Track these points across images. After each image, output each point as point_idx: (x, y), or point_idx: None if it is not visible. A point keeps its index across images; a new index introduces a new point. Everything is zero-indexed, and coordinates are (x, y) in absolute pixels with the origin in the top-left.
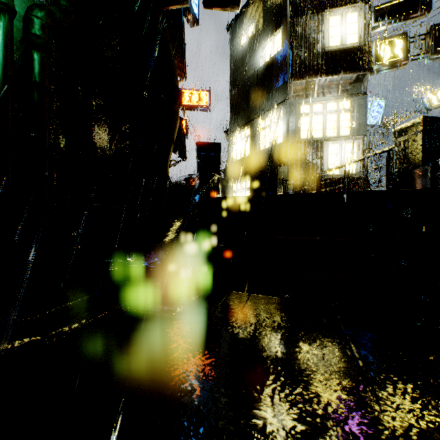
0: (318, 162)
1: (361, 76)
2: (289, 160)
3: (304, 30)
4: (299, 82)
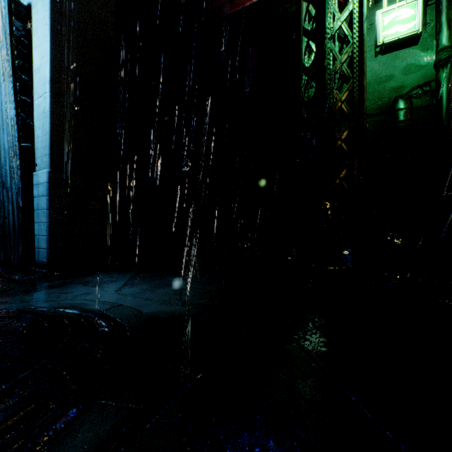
0: None
1: None
2: None
3: None
4: None
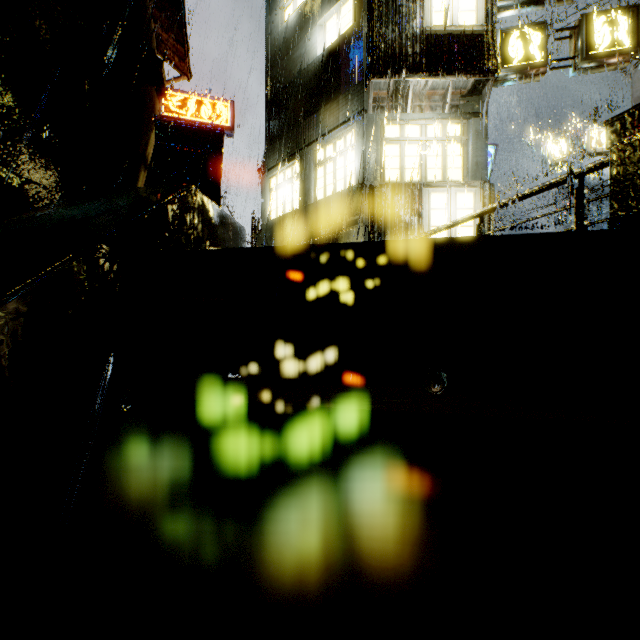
0: (415, 222)
1: (480, 84)
2: (367, 217)
3: None
4: (383, 81)
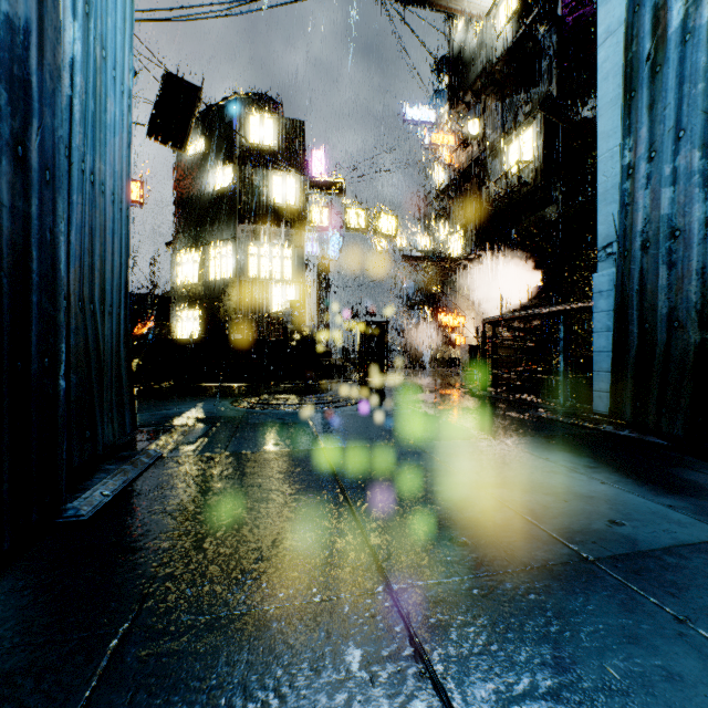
0: (264, 302)
1: (299, 232)
2: (239, 297)
3: (251, 180)
4: (247, 226)
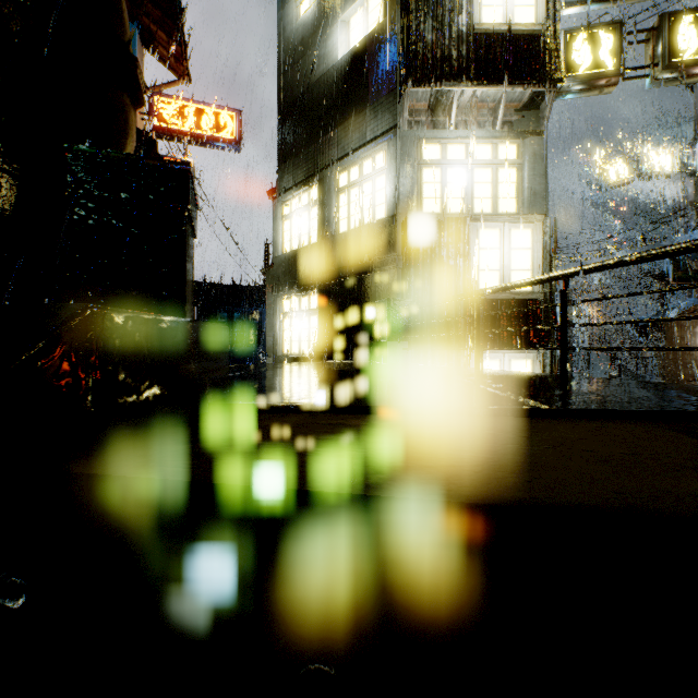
0: (460, 264)
1: (539, 96)
2: (401, 257)
3: None
4: (422, 90)
